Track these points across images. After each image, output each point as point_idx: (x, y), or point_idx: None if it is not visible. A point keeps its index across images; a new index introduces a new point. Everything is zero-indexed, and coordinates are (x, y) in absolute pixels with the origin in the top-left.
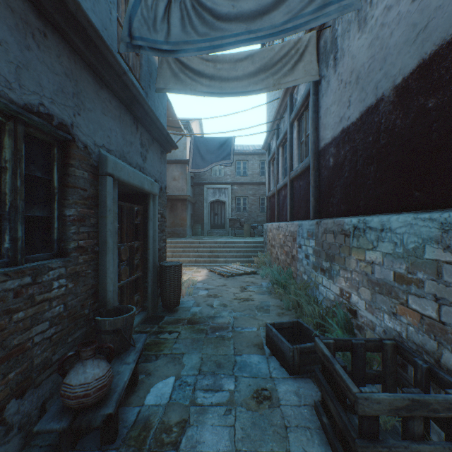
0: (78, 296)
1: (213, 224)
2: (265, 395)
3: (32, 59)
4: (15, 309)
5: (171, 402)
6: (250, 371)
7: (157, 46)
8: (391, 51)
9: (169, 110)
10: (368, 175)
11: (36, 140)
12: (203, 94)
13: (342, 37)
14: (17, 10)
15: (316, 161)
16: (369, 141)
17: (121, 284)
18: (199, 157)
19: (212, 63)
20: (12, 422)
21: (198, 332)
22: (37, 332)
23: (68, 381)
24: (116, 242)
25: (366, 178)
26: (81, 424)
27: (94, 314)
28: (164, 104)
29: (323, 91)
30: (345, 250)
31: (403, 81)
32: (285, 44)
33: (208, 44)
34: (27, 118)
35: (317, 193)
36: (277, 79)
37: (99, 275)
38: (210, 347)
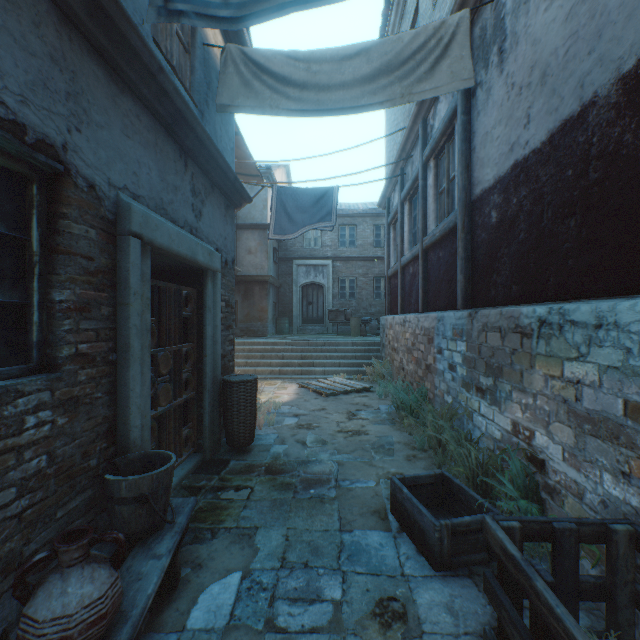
0: (76, 439)
1: (306, 318)
2: (395, 611)
3: None
4: None
5: (234, 622)
6: (367, 563)
7: (209, 10)
8: (613, 18)
9: (242, 149)
10: (564, 234)
11: None
12: (290, 112)
13: (515, 14)
14: None
15: (468, 218)
16: (566, 177)
17: (158, 413)
18: (285, 218)
19: (304, 64)
20: None
21: (282, 488)
22: None
23: (32, 610)
24: (147, 346)
25: (560, 239)
26: None
27: (103, 469)
28: (230, 133)
29: (480, 106)
30: (523, 359)
31: (639, 65)
32: (420, 32)
33: (297, 4)
34: None
35: (469, 267)
36: (406, 87)
37: (117, 401)
38: (301, 515)
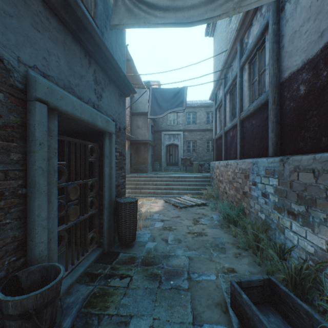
0: None
1: (169, 163)
2: None
3: None
4: None
5: None
6: None
7: None
8: None
9: (133, 69)
10: None
11: None
12: (157, 27)
13: None
14: None
15: (277, 94)
16: None
17: (67, 227)
18: (156, 106)
19: None
20: None
21: (151, 278)
22: None
23: None
24: (55, 182)
25: None
26: None
27: (1, 285)
28: (122, 51)
29: (288, 15)
30: None
31: None
32: None
33: None
34: None
35: (278, 128)
36: (237, 3)
37: (26, 223)
38: (164, 306)
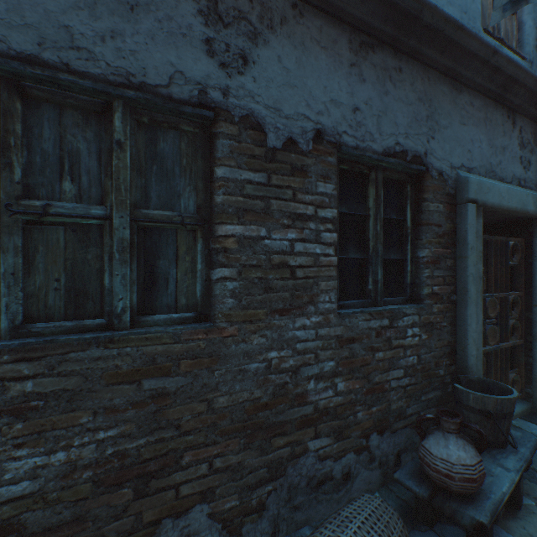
0: (430, 351)
1: None
2: None
3: (388, 103)
4: (375, 348)
5: None
6: None
7: None
8: None
9: None
10: None
11: (390, 182)
12: None
13: None
14: (377, 64)
15: None
16: None
17: (485, 350)
18: None
19: None
20: (373, 453)
21: None
22: (393, 376)
23: (427, 445)
24: (479, 291)
25: None
26: (442, 506)
27: (451, 379)
28: None
29: None
30: None
31: None
32: None
33: None
34: (385, 163)
35: None
36: None
37: (455, 331)
38: None
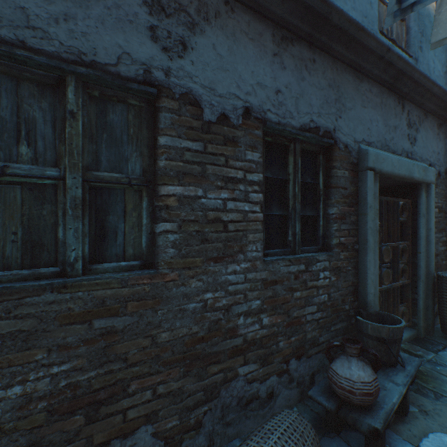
0: (338, 290)
1: None
2: None
3: (304, 87)
4: (294, 288)
5: None
6: None
7: None
8: None
9: None
10: None
11: (306, 152)
12: None
13: None
14: (295, 55)
15: None
16: None
17: (381, 288)
18: None
19: None
20: (292, 375)
21: None
22: (308, 312)
23: (334, 367)
24: (376, 241)
25: None
26: (346, 417)
27: (354, 312)
28: (442, 60)
29: None
30: None
31: None
32: None
33: None
34: (302, 136)
35: None
36: None
37: (358, 274)
38: None
